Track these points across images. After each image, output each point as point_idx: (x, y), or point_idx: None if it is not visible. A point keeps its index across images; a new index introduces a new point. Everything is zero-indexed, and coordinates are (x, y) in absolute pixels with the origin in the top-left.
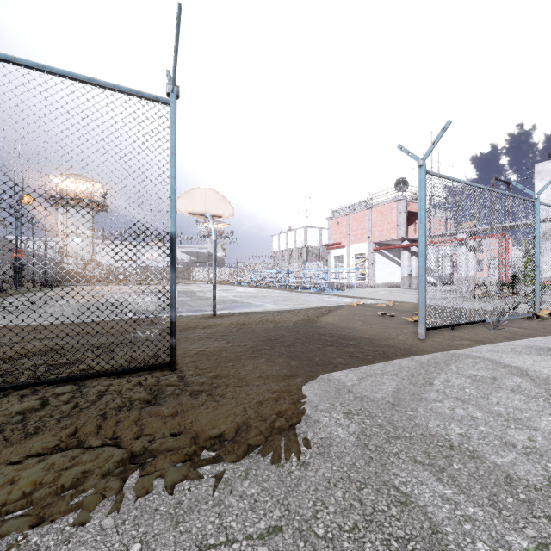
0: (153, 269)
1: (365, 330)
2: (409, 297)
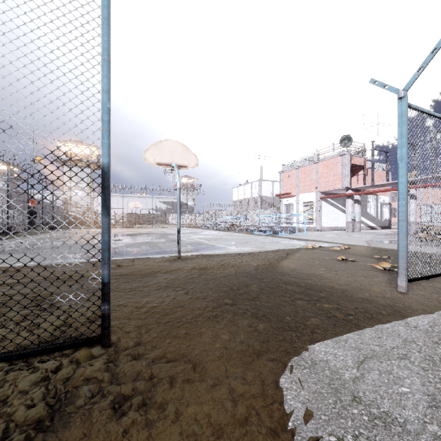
0: (137, 215)
1: (332, 278)
2: (357, 240)
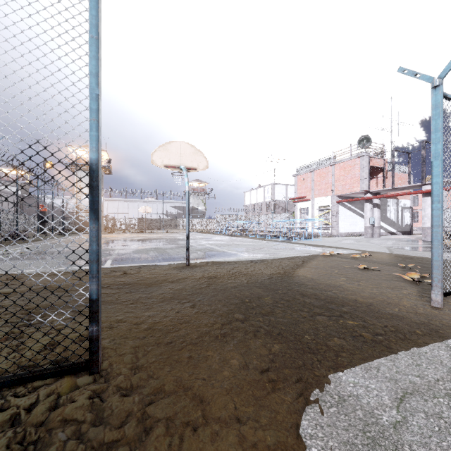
0: (148, 220)
1: (354, 289)
2: (378, 246)
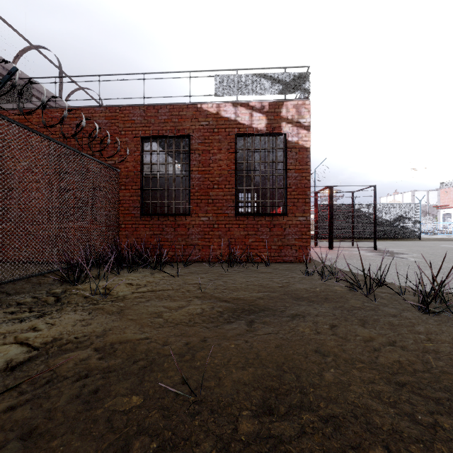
0: None
1: None
2: None
